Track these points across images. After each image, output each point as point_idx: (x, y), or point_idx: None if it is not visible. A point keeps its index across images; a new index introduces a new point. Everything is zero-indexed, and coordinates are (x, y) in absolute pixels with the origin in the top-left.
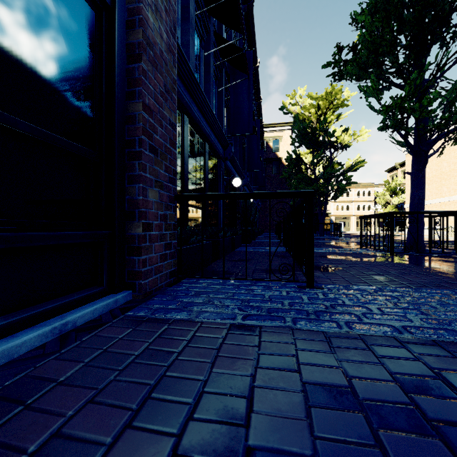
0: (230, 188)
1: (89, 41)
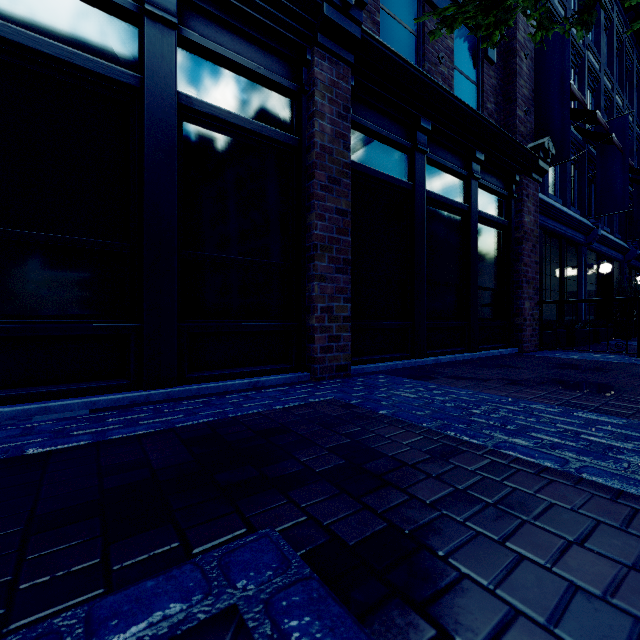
0: (598, 273)
1: (500, 245)
